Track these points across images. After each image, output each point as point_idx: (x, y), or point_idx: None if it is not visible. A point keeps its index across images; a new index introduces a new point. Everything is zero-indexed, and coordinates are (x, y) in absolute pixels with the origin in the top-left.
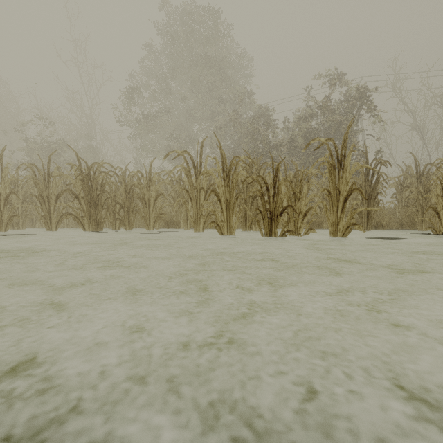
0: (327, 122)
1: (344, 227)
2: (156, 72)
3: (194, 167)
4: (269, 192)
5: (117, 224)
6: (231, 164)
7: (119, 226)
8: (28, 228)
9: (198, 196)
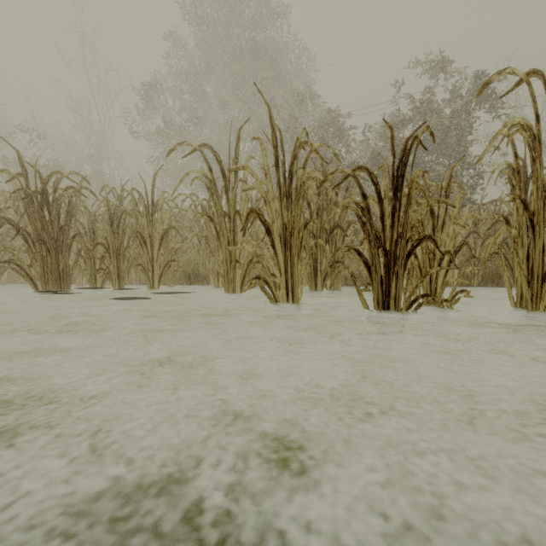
0: None
1: None
2: (186, 72)
3: (223, 175)
4: (383, 208)
5: (98, 278)
6: (294, 150)
7: (102, 282)
8: None
9: (231, 227)
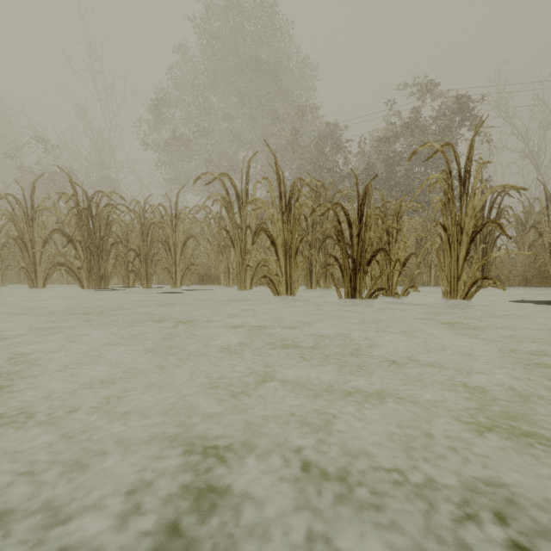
0: (416, 144)
1: (468, 283)
2: (192, 82)
3: (237, 197)
4: (351, 230)
5: (130, 279)
6: (292, 188)
7: (133, 282)
8: (15, 284)
9: (243, 238)
